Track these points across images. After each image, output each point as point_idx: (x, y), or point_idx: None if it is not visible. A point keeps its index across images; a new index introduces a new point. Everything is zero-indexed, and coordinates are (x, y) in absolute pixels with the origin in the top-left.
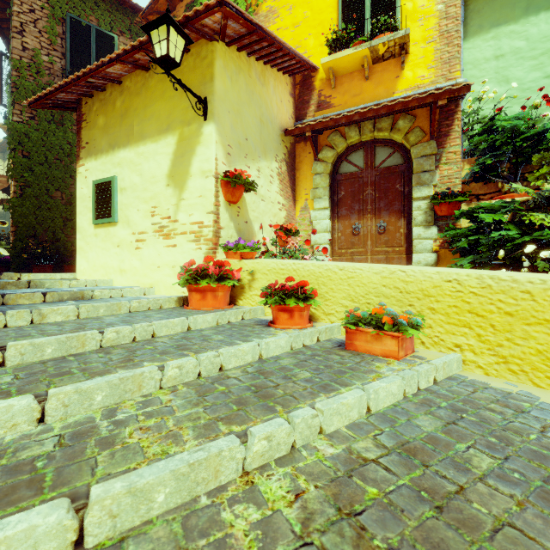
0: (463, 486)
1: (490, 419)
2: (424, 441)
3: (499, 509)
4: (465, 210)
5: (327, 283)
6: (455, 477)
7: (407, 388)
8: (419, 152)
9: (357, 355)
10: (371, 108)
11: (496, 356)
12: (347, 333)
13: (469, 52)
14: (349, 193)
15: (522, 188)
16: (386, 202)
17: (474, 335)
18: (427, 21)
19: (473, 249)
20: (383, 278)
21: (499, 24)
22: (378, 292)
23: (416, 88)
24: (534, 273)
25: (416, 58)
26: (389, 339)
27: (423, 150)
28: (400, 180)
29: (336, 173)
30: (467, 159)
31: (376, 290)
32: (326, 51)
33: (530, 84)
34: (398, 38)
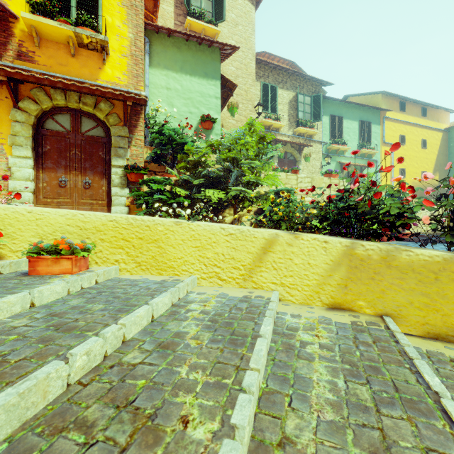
0: (79, 318)
1: (116, 292)
2: (68, 309)
3: (92, 320)
4: (145, 180)
5: (15, 224)
6: (77, 317)
7: (72, 288)
8: (117, 132)
9: (38, 277)
10: (75, 83)
11: (136, 263)
12: (30, 262)
13: (153, 77)
14: (55, 149)
15: (174, 172)
16: (91, 164)
17: (125, 253)
18: (122, 40)
19: (149, 206)
20: (68, 219)
21: (169, 69)
22: (64, 230)
23: (114, 84)
24: (155, 217)
25: (114, 61)
26: (66, 260)
27: (119, 132)
28: (102, 149)
29: (41, 127)
30: (149, 146)
31: (62, 229)
32: (29, 6)
33: (183, 113)
34: (99, 39)
